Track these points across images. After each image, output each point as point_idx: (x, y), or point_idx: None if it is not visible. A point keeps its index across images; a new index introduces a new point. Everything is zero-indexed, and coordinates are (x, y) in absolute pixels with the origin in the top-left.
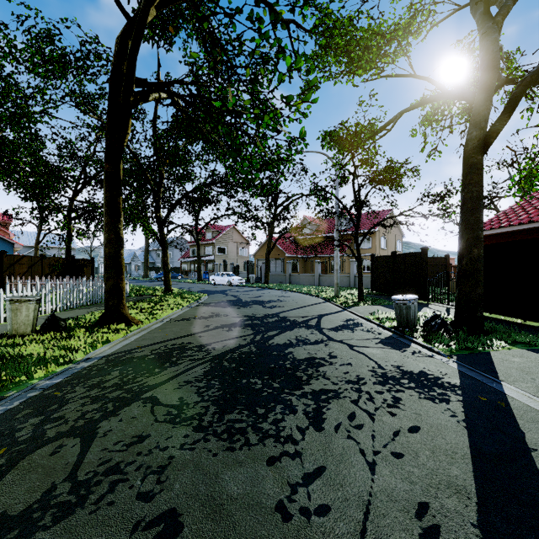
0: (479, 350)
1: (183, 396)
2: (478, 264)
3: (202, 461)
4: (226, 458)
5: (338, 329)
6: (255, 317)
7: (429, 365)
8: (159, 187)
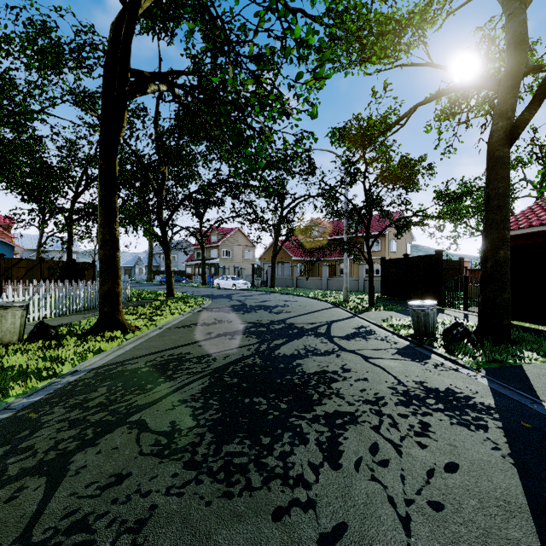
0: (509, 363)
1: (175, 419)
2: (505, 267)
3: (191, 513)
4: (222, 509)
5: (350, 338)
6: (260, 324)
7: (456, 381)
8: (161, 188)
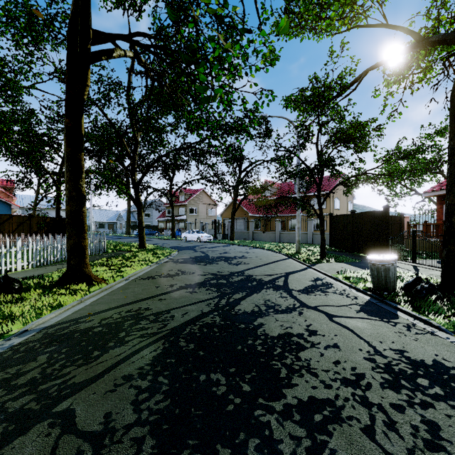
0: None
1: (112, 410)
2: None
3: None
4: None
5: (309, 291)
6: (221, 276)
7: (440, 350)
8: (134, 152)
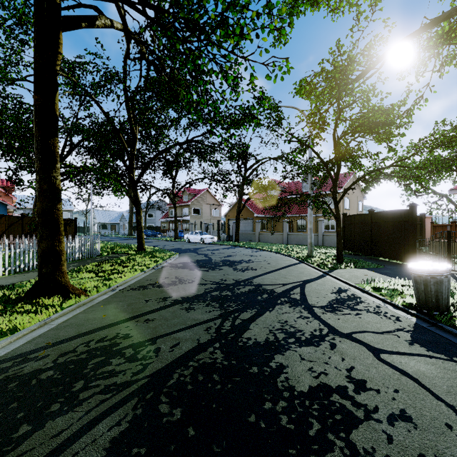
0: None
1: None
2: None
3: None
4: None
5: (335, 309)
6: (224, 285)
7: None
8: (132, 148)
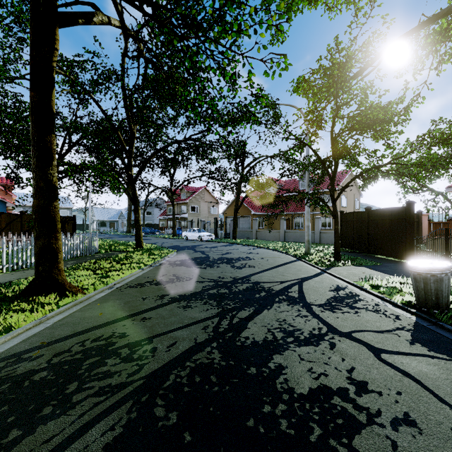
0: None
1: None
2: None
3: None
4: None
5: (334, 307)
6: (222, 283)
7: None
8: (131, 146)
